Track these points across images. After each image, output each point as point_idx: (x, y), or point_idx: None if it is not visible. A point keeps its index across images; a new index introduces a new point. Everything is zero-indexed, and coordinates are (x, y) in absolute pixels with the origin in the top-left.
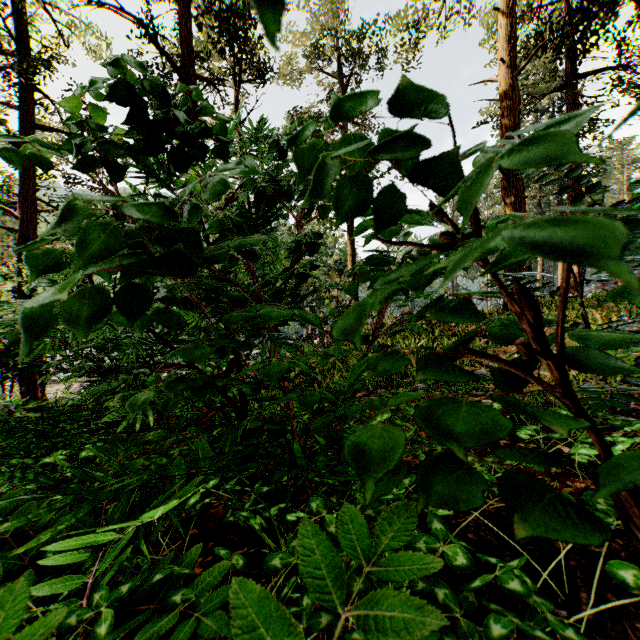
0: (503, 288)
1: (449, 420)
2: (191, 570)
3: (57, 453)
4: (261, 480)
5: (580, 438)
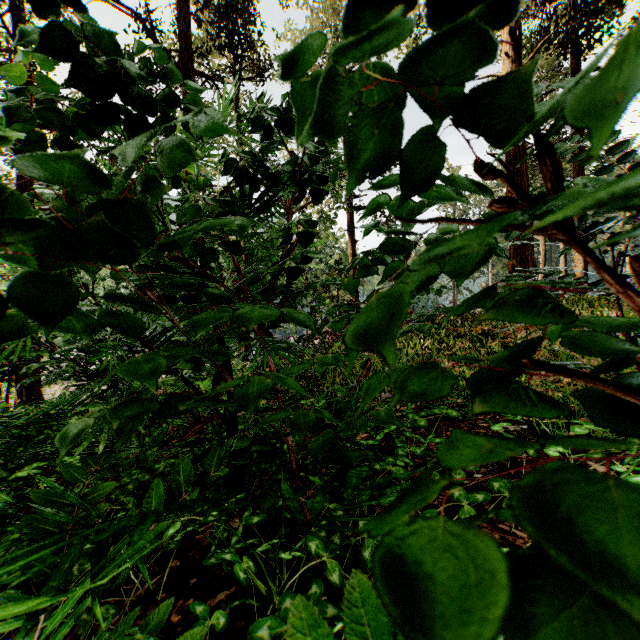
0: (599, 273)
1: (586, 532)
2: (156, 638)
3: (32, 466)
4: (251, 507)
5: (627, 460)
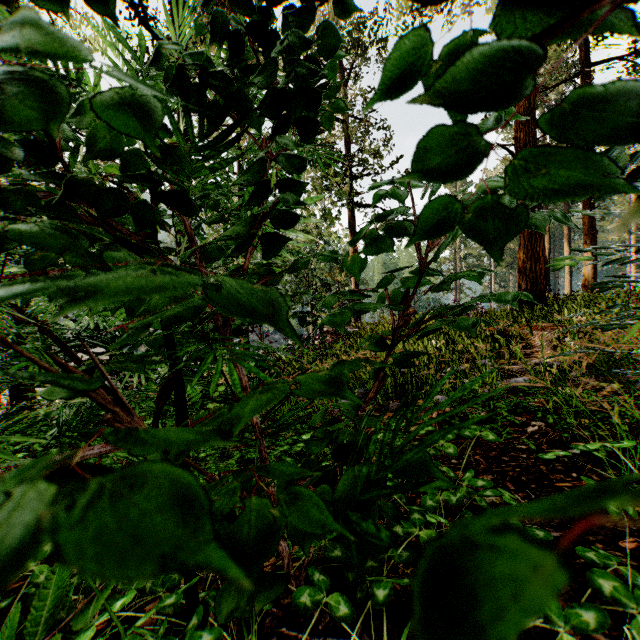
0: None
1: None
2: None
3: None
4: (202, 608)
5: None
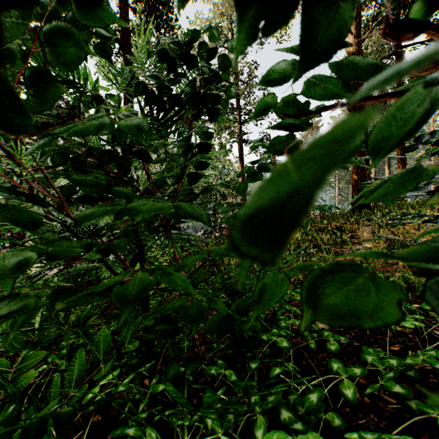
0: None
1: None
2: None
3: None
4: (158, 375)
5: None
